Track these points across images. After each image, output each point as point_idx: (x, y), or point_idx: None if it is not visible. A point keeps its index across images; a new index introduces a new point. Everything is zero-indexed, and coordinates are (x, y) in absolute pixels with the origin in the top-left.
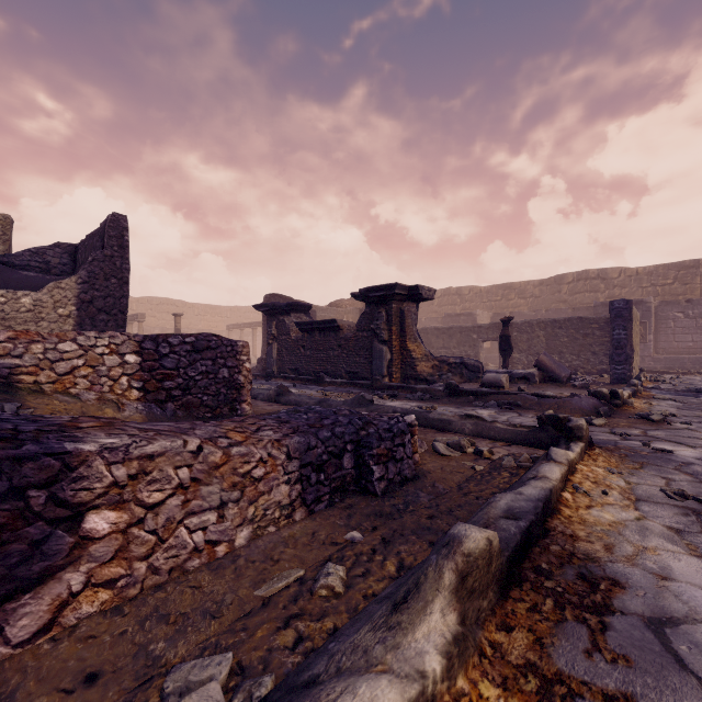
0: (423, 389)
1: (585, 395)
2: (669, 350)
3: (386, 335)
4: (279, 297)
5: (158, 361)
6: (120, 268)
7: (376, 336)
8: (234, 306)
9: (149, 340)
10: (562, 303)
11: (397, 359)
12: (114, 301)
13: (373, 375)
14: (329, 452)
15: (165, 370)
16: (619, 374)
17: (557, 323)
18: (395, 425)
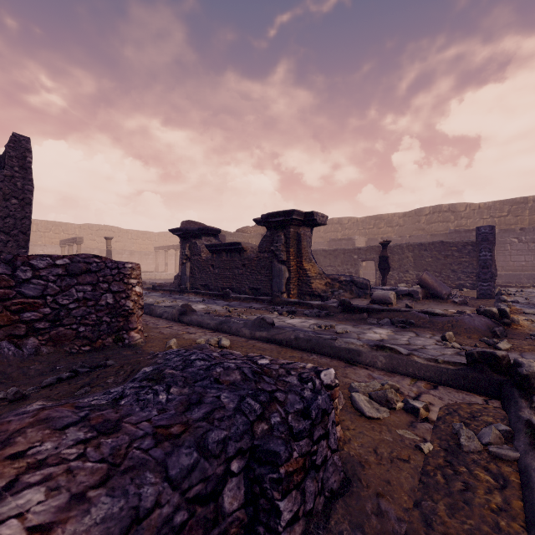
0: (319, 305)
1: (473, 313)
2: (507, 268)
3: (285, 255)
4: (194, 224)
5: (15, 288)
6: (21, 188)
7: (276, 256)
8: (161, 232)
9: (2, 263)
10: (421, 230)
11: (294, 277)
12: (15, 221)
13: (273, 291)
14: (191, 499)
15: (24, 298)
16: (485, 290)
17: (423, 246)
18: (313, 402)
